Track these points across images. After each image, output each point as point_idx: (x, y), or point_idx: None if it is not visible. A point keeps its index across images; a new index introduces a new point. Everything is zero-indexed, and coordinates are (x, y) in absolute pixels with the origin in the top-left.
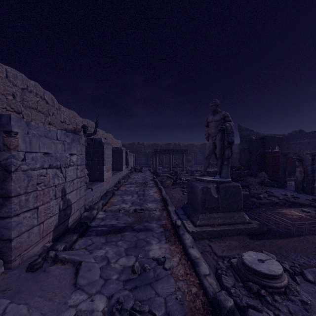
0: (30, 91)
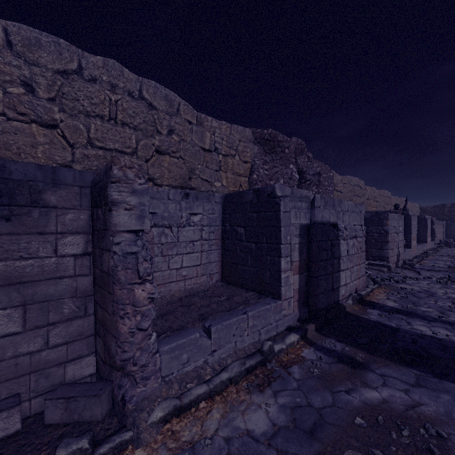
0: (355, 185)
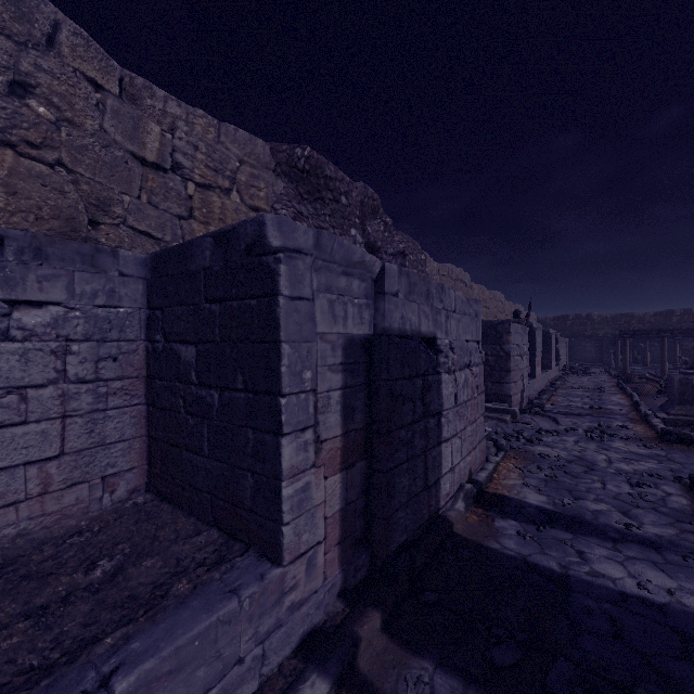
0: (457, 279)
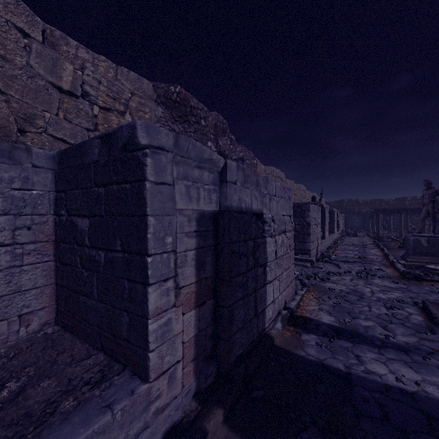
0: (277, 176)
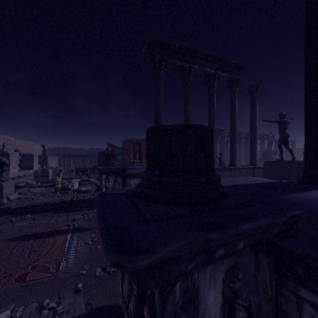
0: None
